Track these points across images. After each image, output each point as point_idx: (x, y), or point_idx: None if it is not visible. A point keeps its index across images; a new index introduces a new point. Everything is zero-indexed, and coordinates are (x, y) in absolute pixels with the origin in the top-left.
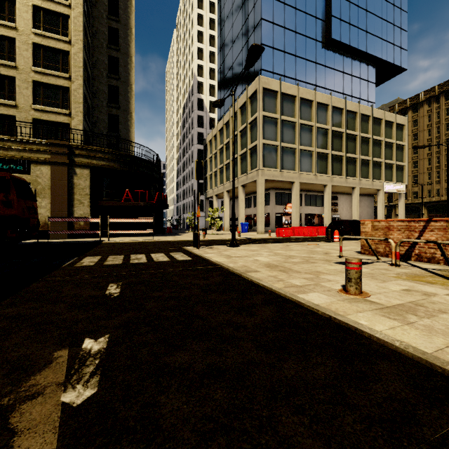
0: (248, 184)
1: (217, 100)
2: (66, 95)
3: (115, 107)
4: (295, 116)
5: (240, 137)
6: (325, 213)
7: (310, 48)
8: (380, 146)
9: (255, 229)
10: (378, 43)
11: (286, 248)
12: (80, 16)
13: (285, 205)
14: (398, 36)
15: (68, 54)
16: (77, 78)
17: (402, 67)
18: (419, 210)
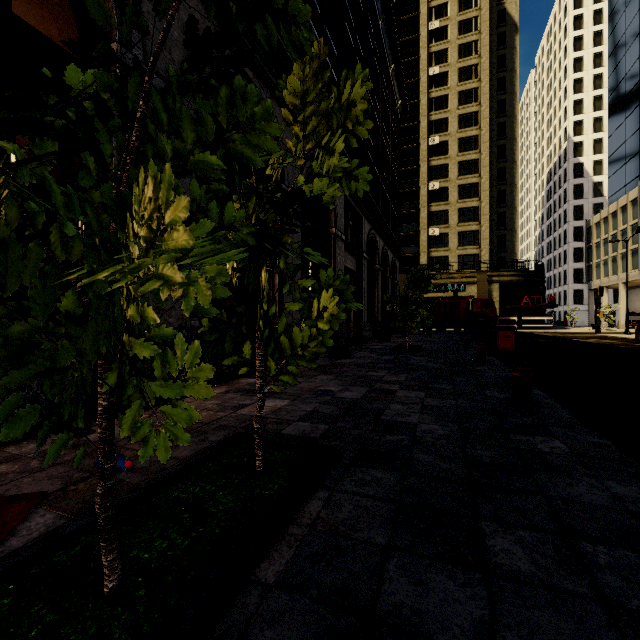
0: None
1: (612, 240)
2: (476, 235)
3: (502, 229)
4: None
5: None
6: None
7: None
8: None
9: None
10: None
11: None
12: (486, 181)
13: None
14: None
15: (477, 208)
16: (484, 223)
17: None
18: None
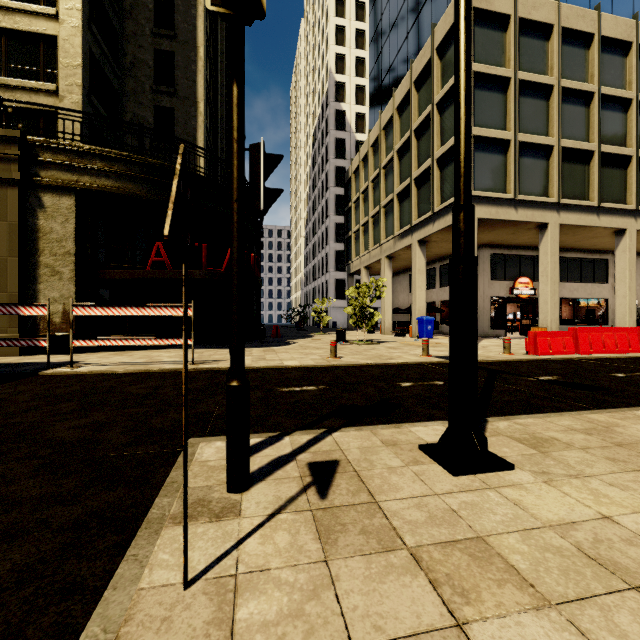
0: (433, 237)
1: None
2: (52, 53)
3: (167, 93)
4: (550, 72)
5: (417, 141)
6: (618, 295)
7: None
8: None
9: (442, 330)
10: None
11: None
12: None
13: (513, 280)
14: None
15: None
16: (70, 15)
17: None
18: None
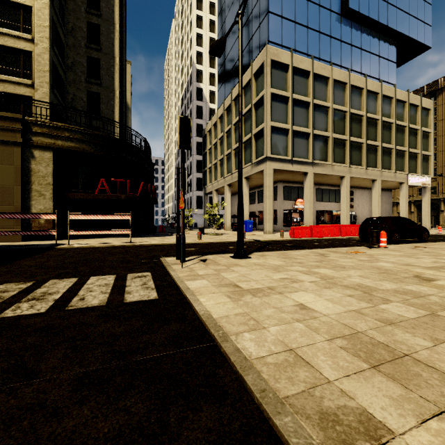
0: (252, 176)
1: (215, 41)
2: (28, 61)
3: (95, 83)
4: (309, 95)
5: (244, 121)
6: (342, 209)
7: (324, 19)
8: (403, 133)
9: (259, 228)
10: (400, 16)
11: (328, 262)
12: None
13: (295, 200)
14: (422, 9)
15: (31, 10)
16: (42, 40)
17: (426, 45)
18: (437, 207)
